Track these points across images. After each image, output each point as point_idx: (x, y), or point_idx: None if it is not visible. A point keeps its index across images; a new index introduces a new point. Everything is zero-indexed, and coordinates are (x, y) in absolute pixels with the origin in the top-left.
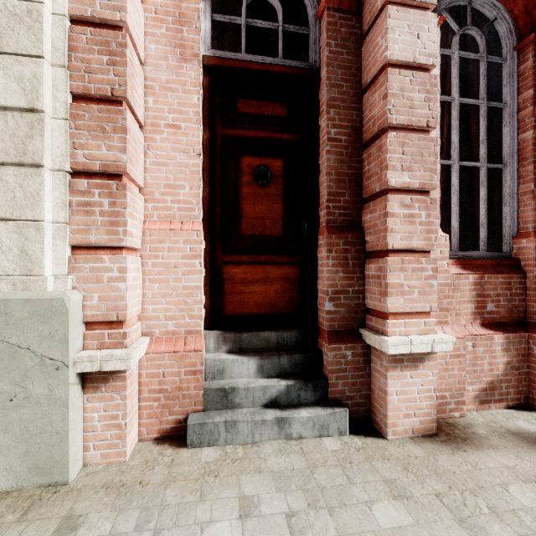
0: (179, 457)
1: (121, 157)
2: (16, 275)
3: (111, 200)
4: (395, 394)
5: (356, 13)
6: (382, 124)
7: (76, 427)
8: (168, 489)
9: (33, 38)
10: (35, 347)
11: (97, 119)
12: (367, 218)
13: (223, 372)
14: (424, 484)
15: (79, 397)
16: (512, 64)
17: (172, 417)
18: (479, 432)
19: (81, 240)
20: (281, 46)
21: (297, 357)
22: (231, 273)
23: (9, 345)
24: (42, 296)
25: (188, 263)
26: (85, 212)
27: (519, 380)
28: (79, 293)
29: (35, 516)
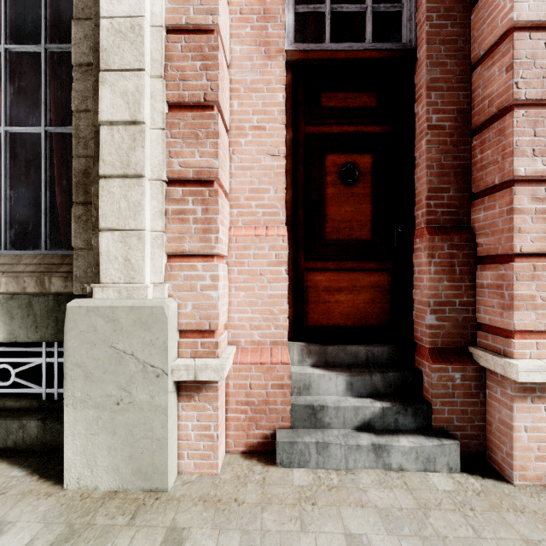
0: (270, 476)
1: (213, 163)
2: (121, 282)
3: (204, 207)
4: (524, 431)
5: None
6: (504, 102)
7: (173, 435)
8: (265, 512)
9: (136, 52)
10: (138, 354)
11: (191, 126)
12: (479, 216)
13: (309, 387)
14: None
15: (175, 405)
16: None
17: (258, 431)
18: None
19: (176, 248)
20: (370, 29)
21: (392, 376)
22: (315, 281)
23: (116, 350)
24: (144, 303)
25: (273, 270)
26: (180, 220)
27: None
28: (175, 301)
29: (142, 522)
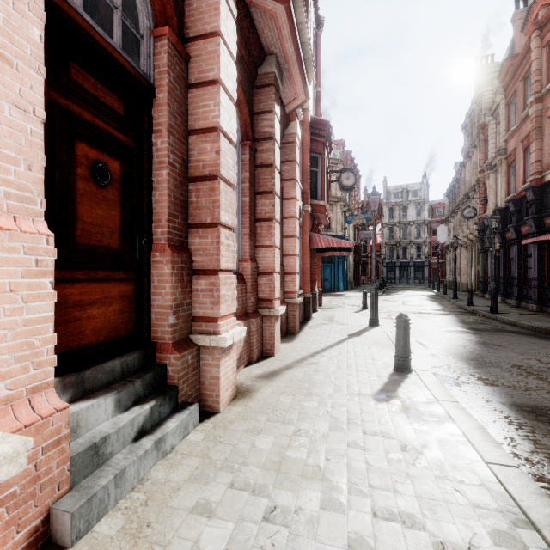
0: None
1: None
2: None
3: None
4: (223, 377)
5: (185, 60)
6: (215, 172)
7: None
8: None
9: None
10: None
11: None
12: (195, 241)
13: (77, 428)
14: (259, 420)
15: None
16: (239, 151)
17: (22, 533)
18: (248, 384)
19: None
20: (121, 34)
21: (148, 377)
22: (64, 295)
23: None
24: None
25: (32, 284)
26: None
27: (248, 348)
28: None
29: None
